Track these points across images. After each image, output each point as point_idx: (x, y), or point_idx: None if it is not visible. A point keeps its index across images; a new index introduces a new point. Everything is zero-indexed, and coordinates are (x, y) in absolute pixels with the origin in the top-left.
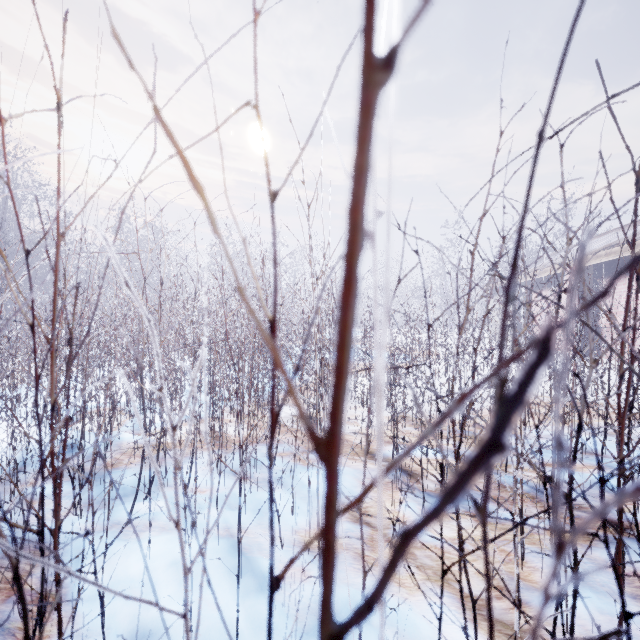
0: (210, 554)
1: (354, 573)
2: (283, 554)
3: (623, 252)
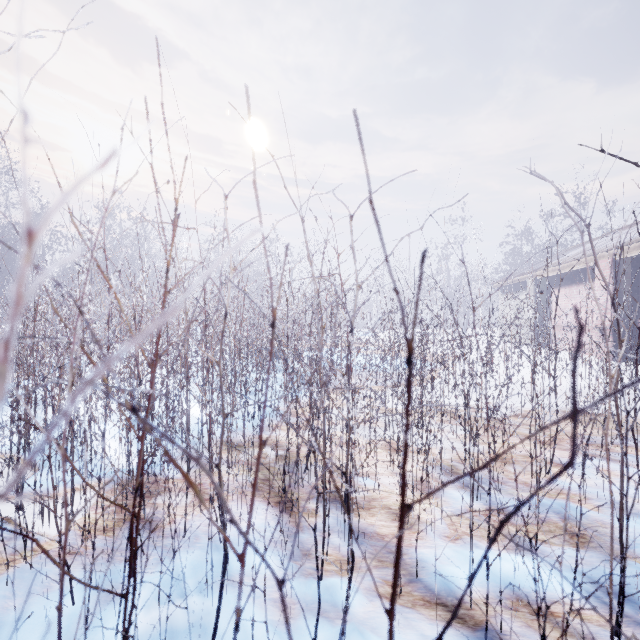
0: None
1: None
2: None
3: None
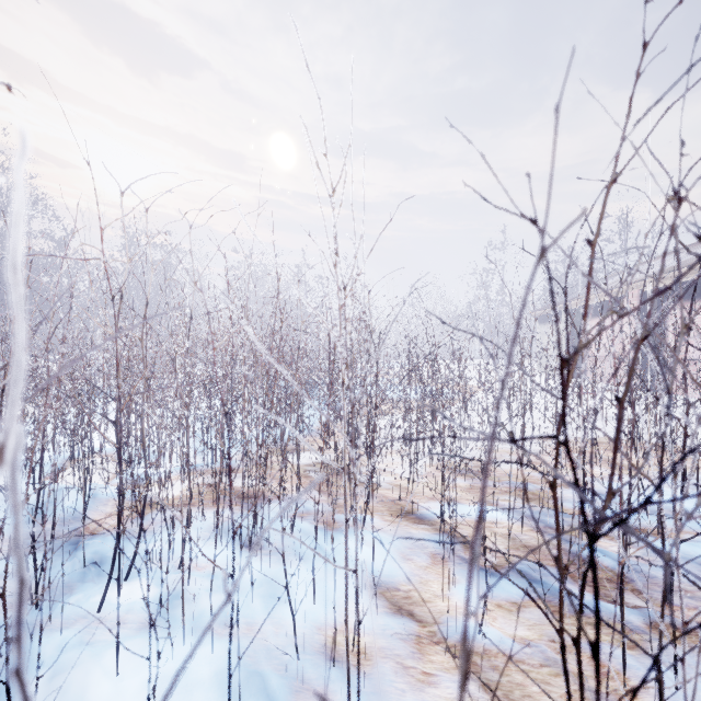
0: (200, 668)
1: (396, 698)
2: (299, 667)
3: (693, 273)
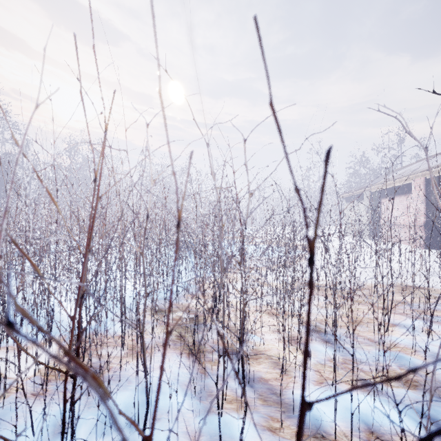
0: None
1: None
2: None
3: None
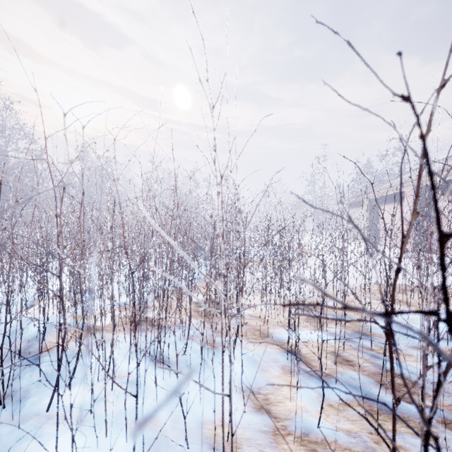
0: None
1: None
2: None
3: (450, 175)
